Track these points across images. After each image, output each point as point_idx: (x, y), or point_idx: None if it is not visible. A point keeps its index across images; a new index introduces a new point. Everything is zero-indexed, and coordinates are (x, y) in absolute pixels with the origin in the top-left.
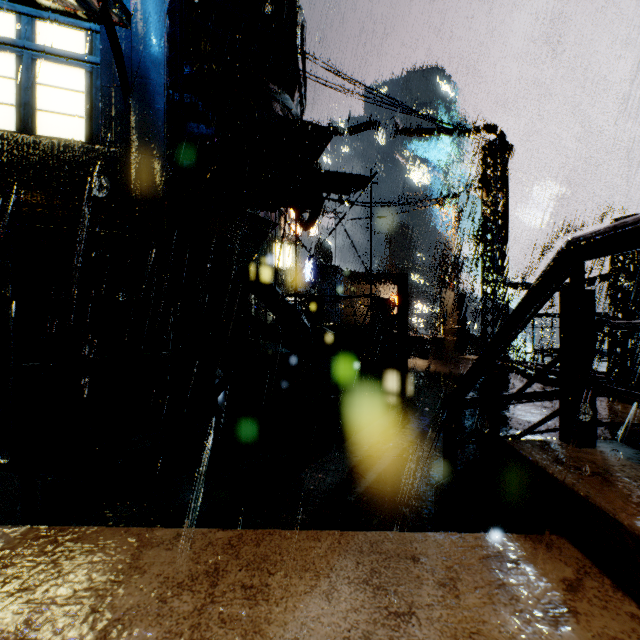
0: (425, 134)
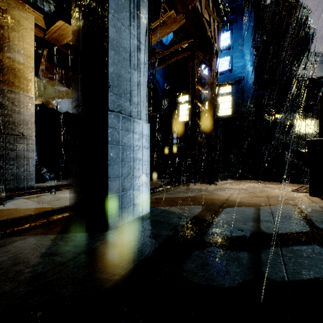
0: None
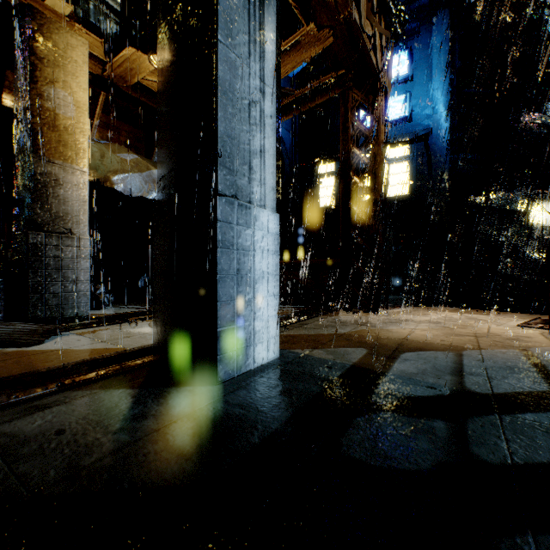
0: None
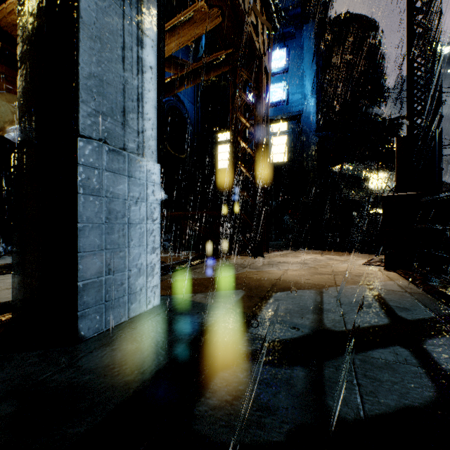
0: None
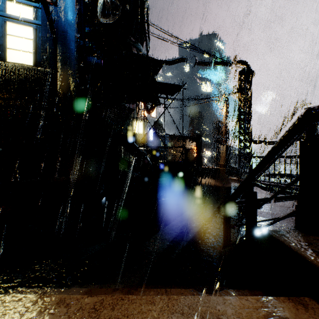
0: (210, 65)
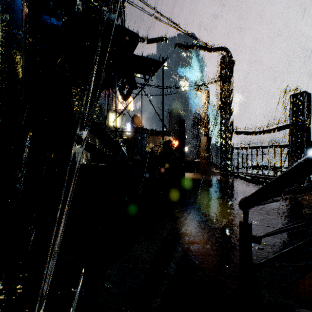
0: (191, 48)
